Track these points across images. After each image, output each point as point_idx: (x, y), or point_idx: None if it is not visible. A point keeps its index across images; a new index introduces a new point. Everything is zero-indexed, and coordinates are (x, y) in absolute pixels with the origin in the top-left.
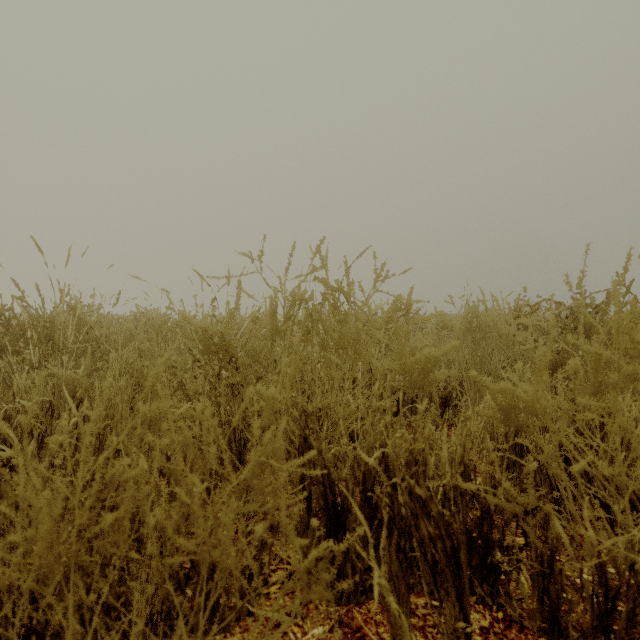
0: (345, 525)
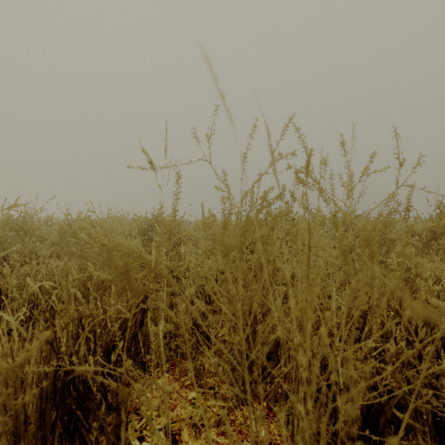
0: None
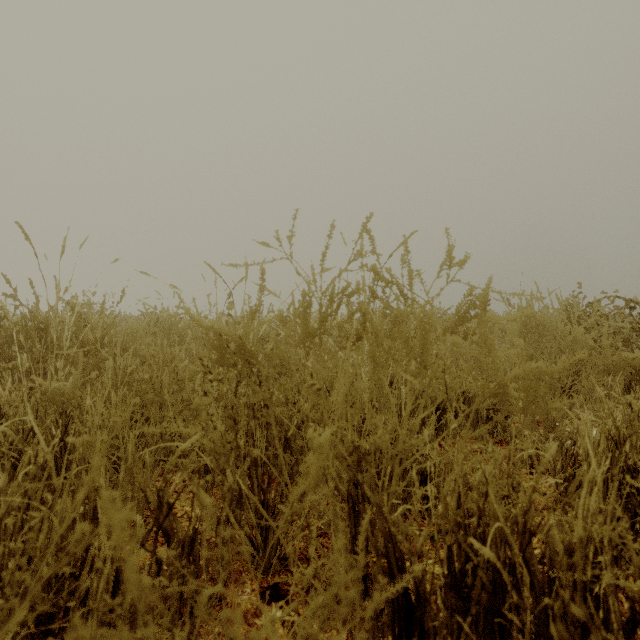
0: (422, 622)
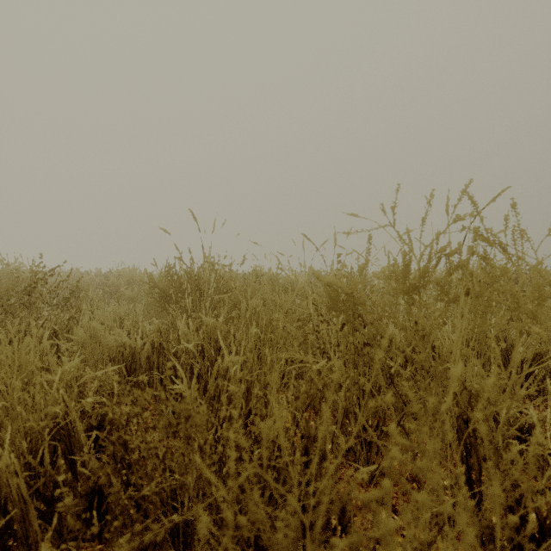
0: None
